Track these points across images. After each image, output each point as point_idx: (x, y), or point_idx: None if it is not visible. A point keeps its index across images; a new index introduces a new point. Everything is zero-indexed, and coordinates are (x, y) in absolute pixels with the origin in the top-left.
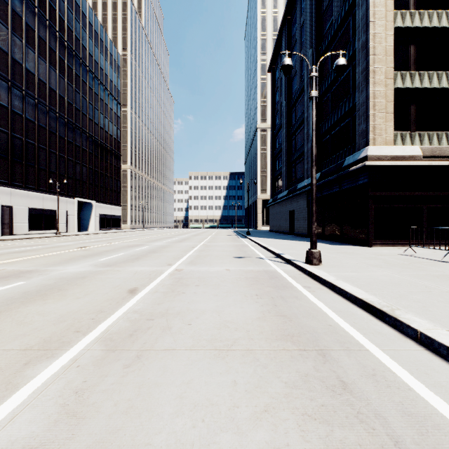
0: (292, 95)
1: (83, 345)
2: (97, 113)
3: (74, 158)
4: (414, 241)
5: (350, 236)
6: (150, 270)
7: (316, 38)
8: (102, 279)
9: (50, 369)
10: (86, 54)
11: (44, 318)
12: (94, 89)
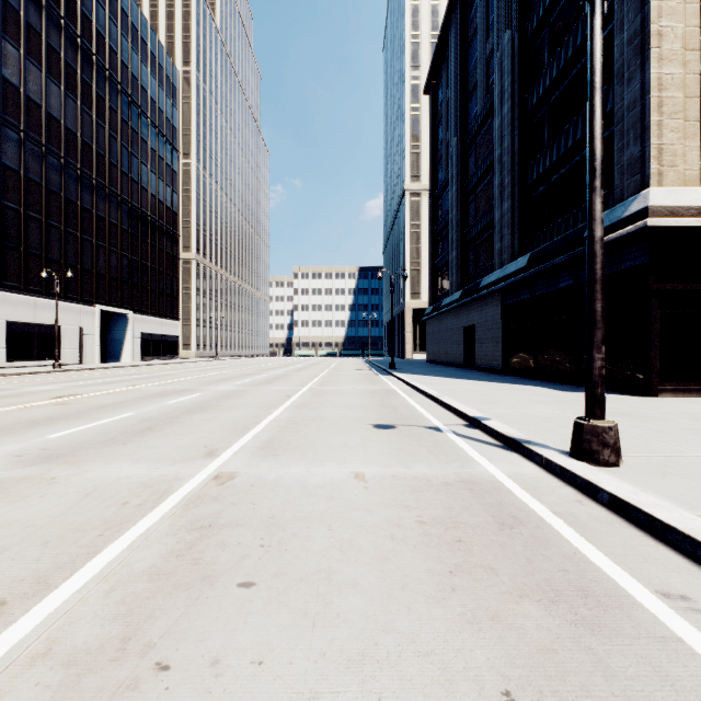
0: (468, 124)
1: None
2: (137, 163)
3: (95, 238)
4: None
5: None
6: (142, 479)
7: (520, 8)
8: None
9: None
10: (117, 62)
11: None
12: (131, 122)
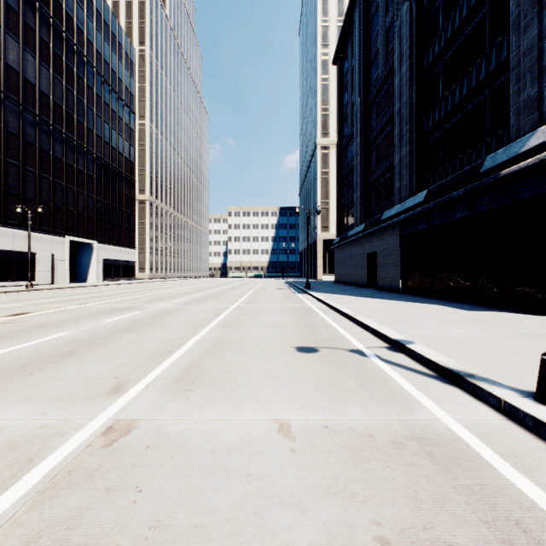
0: (370, 86)
1: None
2: (101, 122)
3: (65, 181)
4: None
5: (494, 293)
6: (14, 434)
7: None
8: None
9: None
10: (83, 39)
11: None
12: (95, 88)
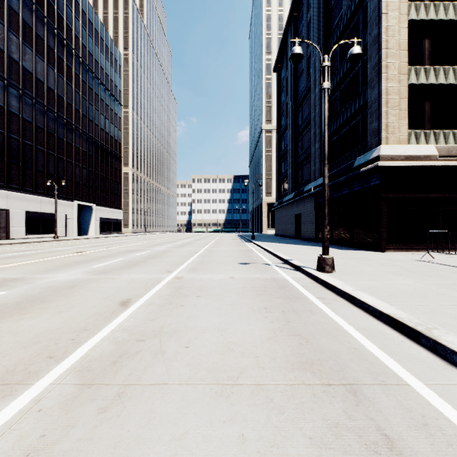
0: (298, 94)
1: (52, 377)
2: (98, 114)
3: (74, 160)
4: (432, 246)
5: (361, 240)
6: (147, 278)
7: (324, 34)
8: (92, 289)
9: (2, 415)
10: (86, 53)
11: (15, 339)
12: (94, 89)
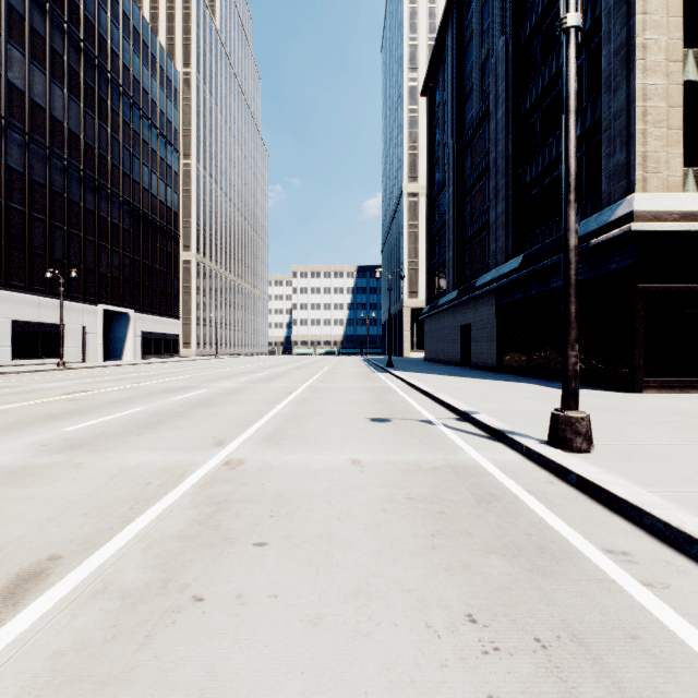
0: (464, 127)
1: None
2: (139, 164)
3: (97, 238)
4: None
5: (588, 370)
6: (160, 464)
7: (514, 16)
8: None
9: None
10: (119, 65)
11: None
12: (132, 124)
